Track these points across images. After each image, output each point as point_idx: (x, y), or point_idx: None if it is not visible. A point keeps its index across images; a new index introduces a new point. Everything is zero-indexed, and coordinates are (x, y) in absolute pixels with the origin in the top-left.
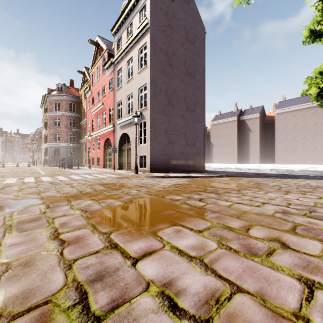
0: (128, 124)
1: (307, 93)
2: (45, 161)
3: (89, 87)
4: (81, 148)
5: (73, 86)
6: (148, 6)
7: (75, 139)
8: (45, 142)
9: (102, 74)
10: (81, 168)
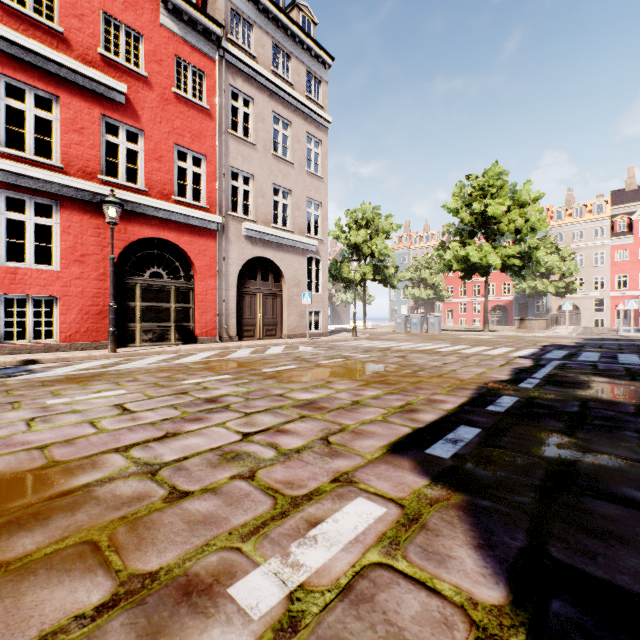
0: (280, 246)
1: (352, 275)
2: None
3: None
4: None
5: None
6: (325, 93)
7: None
8: None
9: None
10: None
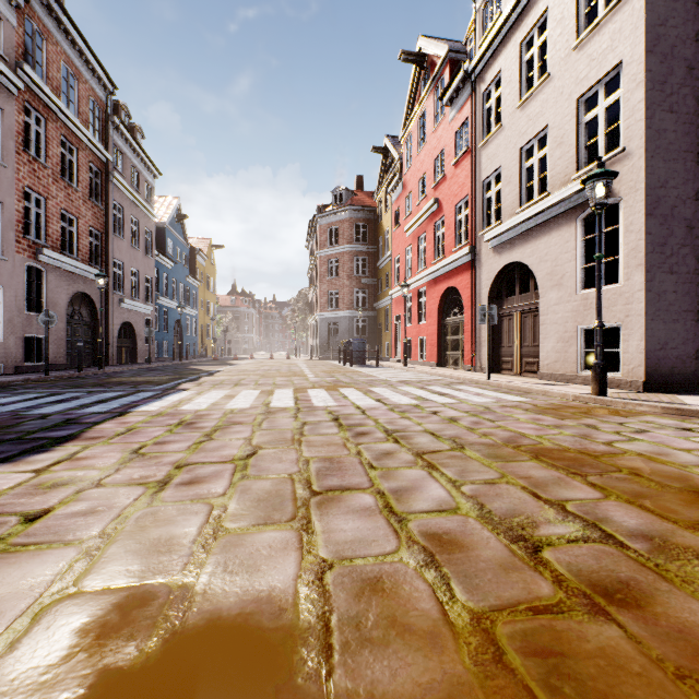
0: (529, 233)
1: None
2: (312, 348)
3: (399, 173)
4: (378, 320)
5: (361, 189)
6: None
7: (367, 300)
8: (312, 312)
9: (434, 126)
10: (381, 364)
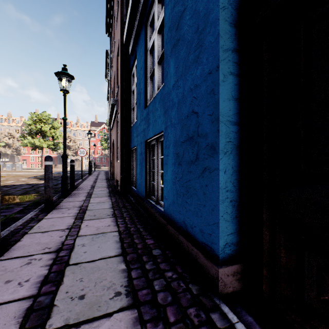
0: None
1: None
2: None
3: None
4: None
5: None
6: None
7: None
8: None
9: None
10: None
